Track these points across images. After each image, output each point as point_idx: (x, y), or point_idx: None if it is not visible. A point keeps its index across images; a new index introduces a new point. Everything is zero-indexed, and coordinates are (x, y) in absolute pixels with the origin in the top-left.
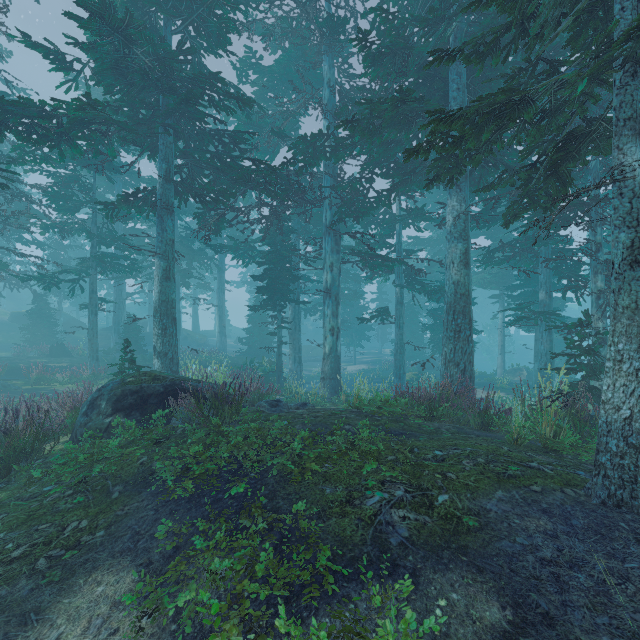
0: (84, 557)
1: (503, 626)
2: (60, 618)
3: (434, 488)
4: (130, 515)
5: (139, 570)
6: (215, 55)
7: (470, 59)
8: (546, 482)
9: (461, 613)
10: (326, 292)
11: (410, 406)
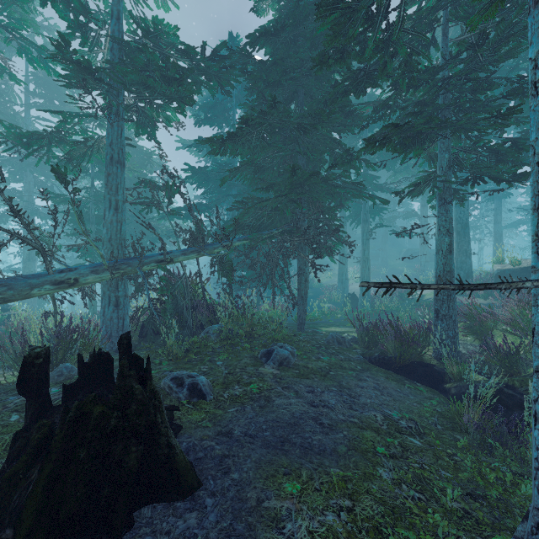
0: None
1: None
2: None
3: None
4: None
5: None
6: None
7: None
8: None
9: None
10: None
11: None
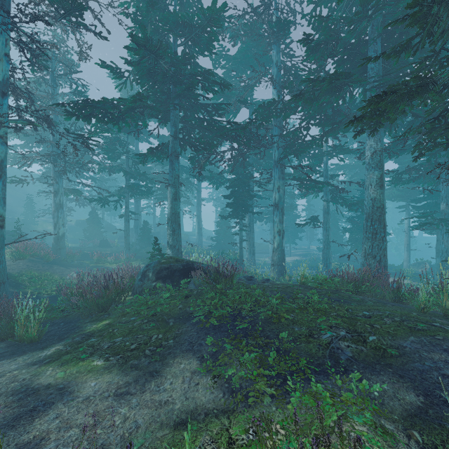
0: (168, 351)
1: (418, 404)
2: (168, 375)
3: (365, 332)
4: (183, 334)
5: (199, 359)
6: (203, 55)
7: (389, 57)
8: (446, 334)
9: (390, 395)
10: (275, 206)
11: (341, 284)
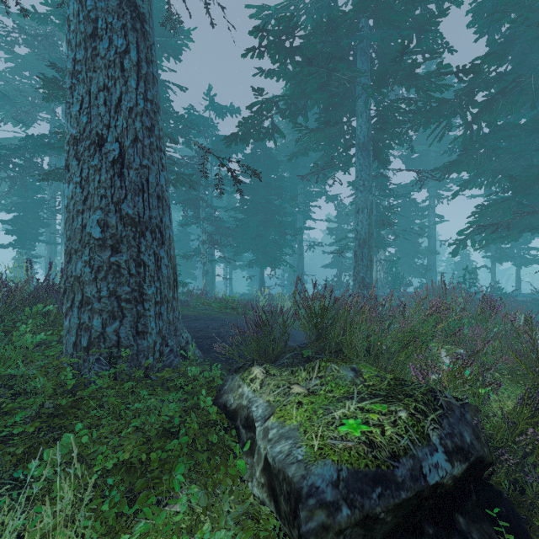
0: None
1: None
2: None
3: None
4: None
5: None
6: None
7: None
8: None
9: None
10: (61, 235)
11: None
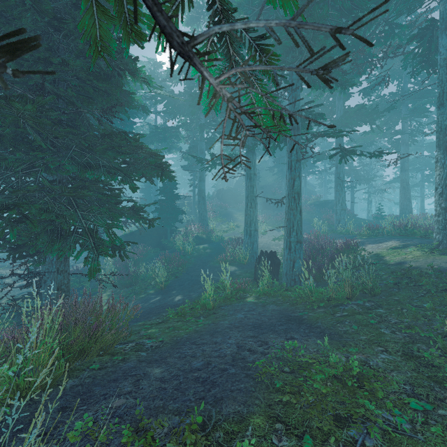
0: None
1: None
2: None
3: None
4: None
5: None
6: None
7: None
8: None
9: None
10: None
11: None
